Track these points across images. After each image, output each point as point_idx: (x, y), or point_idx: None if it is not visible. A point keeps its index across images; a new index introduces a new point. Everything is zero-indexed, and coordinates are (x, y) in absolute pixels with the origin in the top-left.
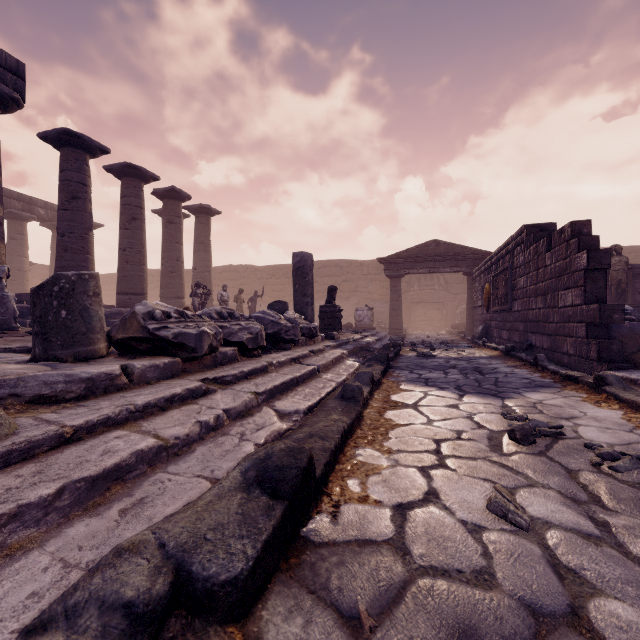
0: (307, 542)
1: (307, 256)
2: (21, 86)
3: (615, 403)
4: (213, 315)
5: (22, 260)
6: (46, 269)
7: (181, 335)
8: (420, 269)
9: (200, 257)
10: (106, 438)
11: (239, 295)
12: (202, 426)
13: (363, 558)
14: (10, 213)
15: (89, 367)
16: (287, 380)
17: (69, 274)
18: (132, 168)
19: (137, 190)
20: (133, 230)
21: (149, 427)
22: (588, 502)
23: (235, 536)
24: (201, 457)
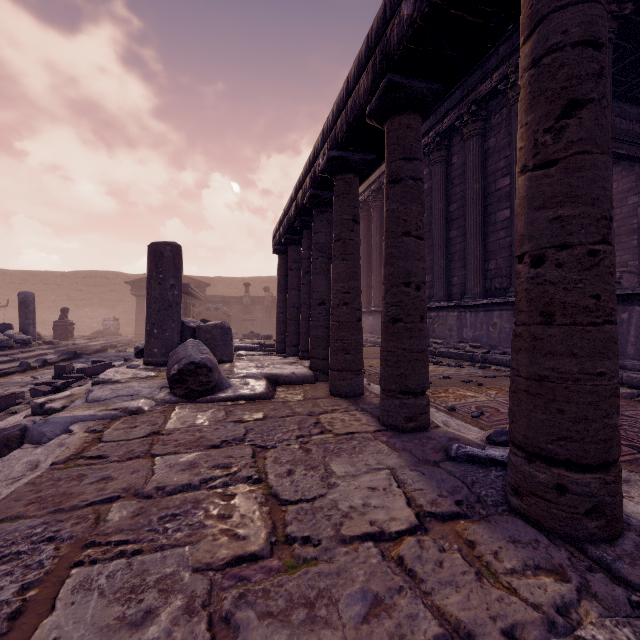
0: None
1: (30, 295)
2: None
3: None
4: None
5: None
6: None
7: None
8: None
9: None
10: None
11: None
12: None
13: None
14: None
15: None
16: None
17: None
18: None
19: None
20: None
21: None
22: None
23: None
24: None
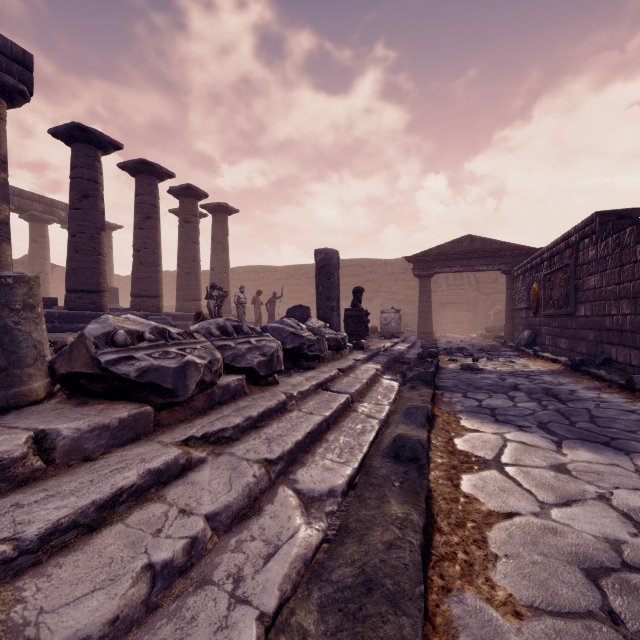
0: None
1: (332, 253)
2: (28, 77)
3: None
4: (213, 330)
5: (43, 262)
6: None
7: (151, 371)
8: (452, 267)
9: (217, 257)
10: None
11: (257, 297)
12: (155, 577)
13: None
14: (32, 216)
15: None
16: (314, 427)
17: None
18: (146, 165)
19: (151, 188)
20: (147, 230)
21: (32, 604)
22: None
23: None
24: None
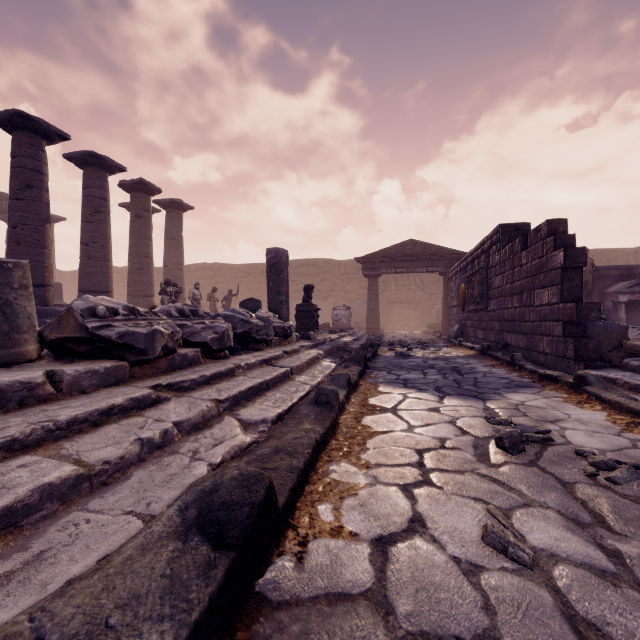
0: (262, 602)
1: (282, 252)
2: None
3: (597, 404)
4: (173, 312)
5: None
6: None
7: (128, 335)
8: (397, 269)
9: (171, 254)
10: (5, 468)
11: (212, 294)
12: (143, 444)
13: (334, 624)
14: None
15: (1, 374)
16: (255, 384)
17: None
18: (95, 157)
19: (101, 181)
20: (96, 223)
21: (71, 449)
22: (592, 524)
23: (152, 617)
24: (137, 485)
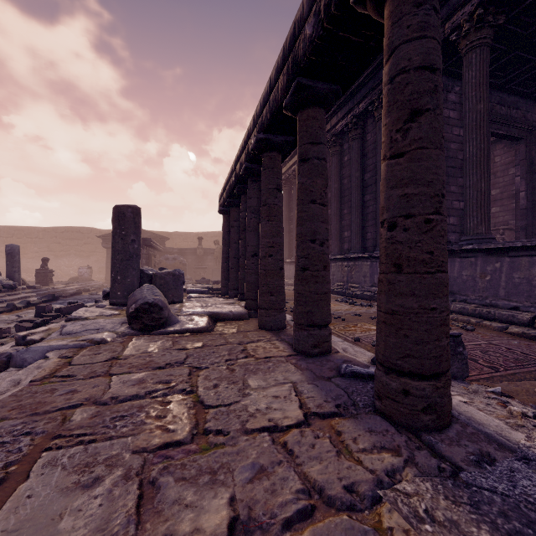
0: None
1: (15, 247)
2: None
3: None
4: None
5: None
6: None
7: None
8: None
9: None
10: None
11: None
12: None
13: None
14: None
15: None
16: None
17: None
18: None
19: None
20: None
21: None
22: None
23: None
24: None
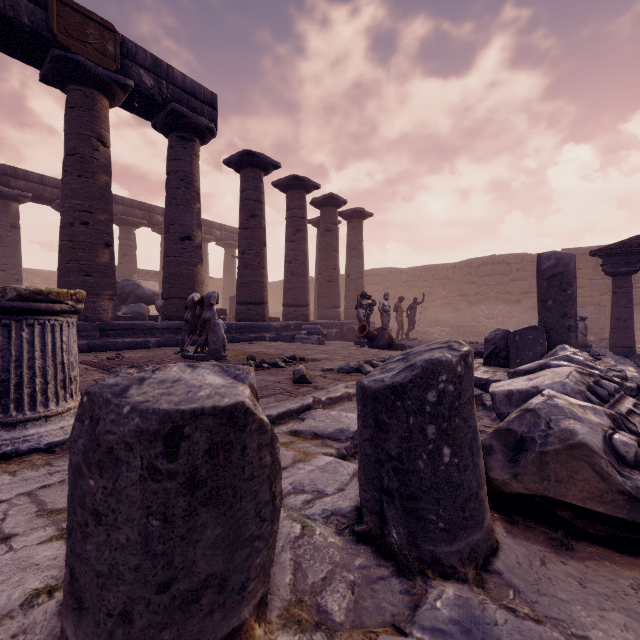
0: None
1: (567, 257)
2: (214, 116)
3: None
4: (588, 395)
5: (205, 276)
6: (218, 281)
7: None
8: None
9: (353, 263)
10: None
11: (399, 303)
12: None
13: None
14: None
15: None
16: None
17: (451, 360)
18: (297, 180)
19: (301, 201)
20: (297, 242)
21: None
22: None
23: None
24: None
